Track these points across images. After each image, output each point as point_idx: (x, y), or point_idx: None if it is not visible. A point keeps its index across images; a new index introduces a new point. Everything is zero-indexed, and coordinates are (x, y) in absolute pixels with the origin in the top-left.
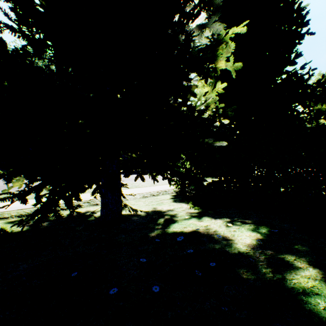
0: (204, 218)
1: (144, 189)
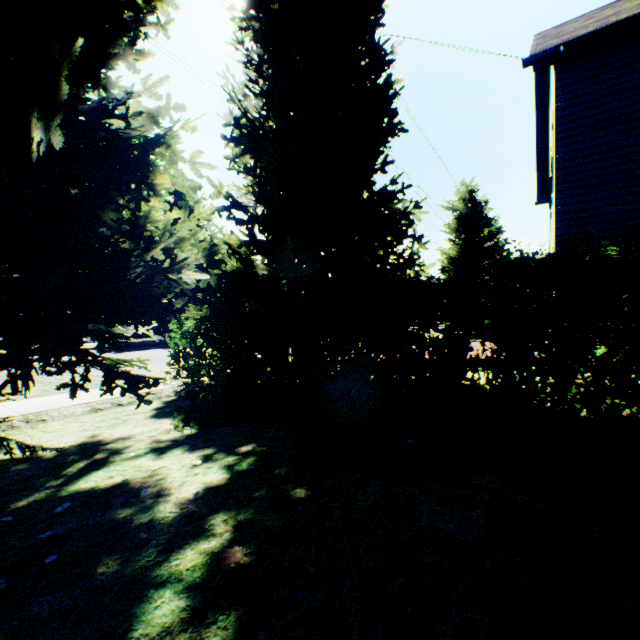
0: (174, 450)
1: None
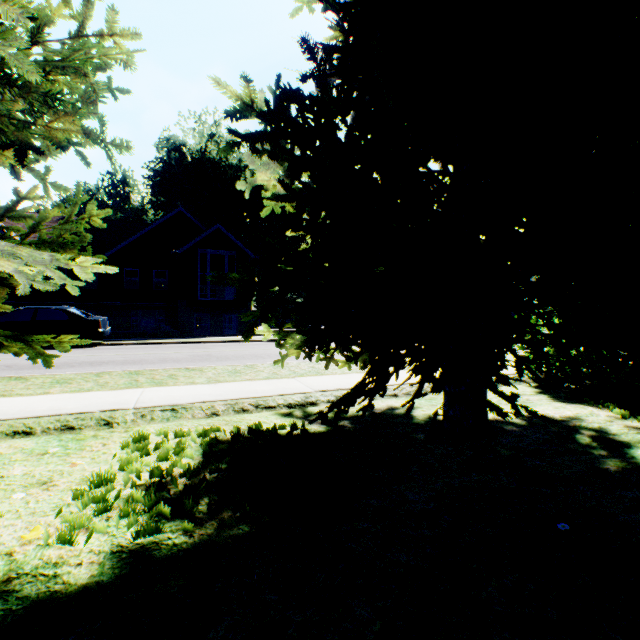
0: None
1: None
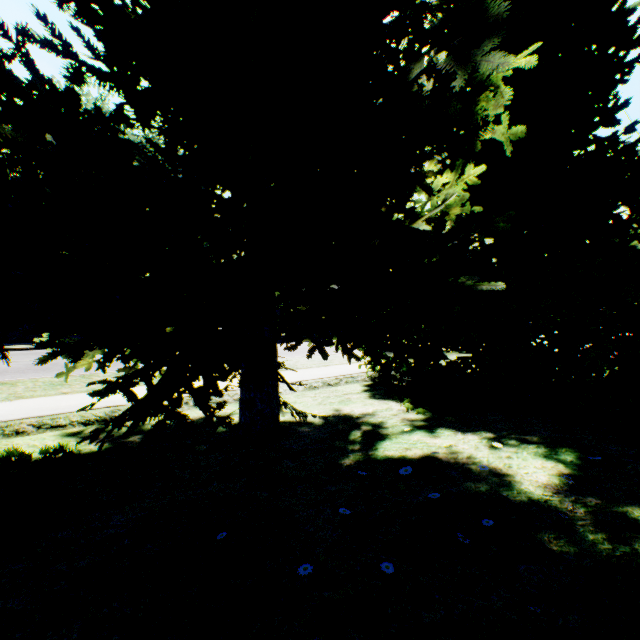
0: (440, 430)
1: (309, 372)
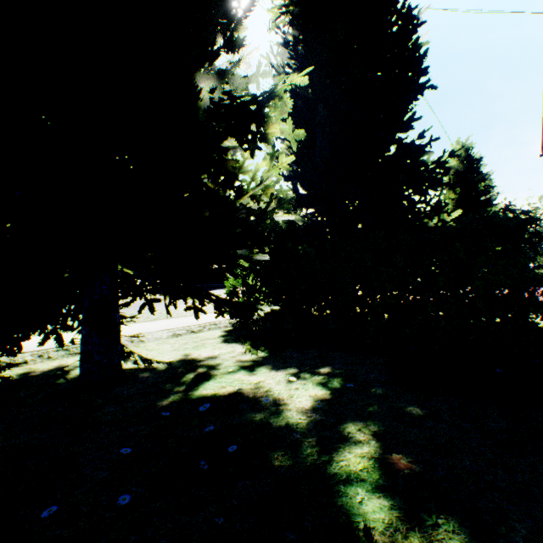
0: (261, 369)
1: (180, 320)
